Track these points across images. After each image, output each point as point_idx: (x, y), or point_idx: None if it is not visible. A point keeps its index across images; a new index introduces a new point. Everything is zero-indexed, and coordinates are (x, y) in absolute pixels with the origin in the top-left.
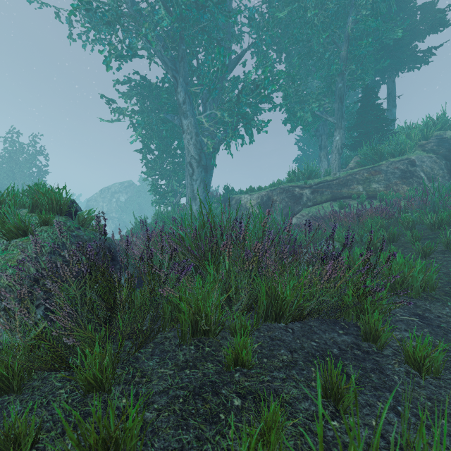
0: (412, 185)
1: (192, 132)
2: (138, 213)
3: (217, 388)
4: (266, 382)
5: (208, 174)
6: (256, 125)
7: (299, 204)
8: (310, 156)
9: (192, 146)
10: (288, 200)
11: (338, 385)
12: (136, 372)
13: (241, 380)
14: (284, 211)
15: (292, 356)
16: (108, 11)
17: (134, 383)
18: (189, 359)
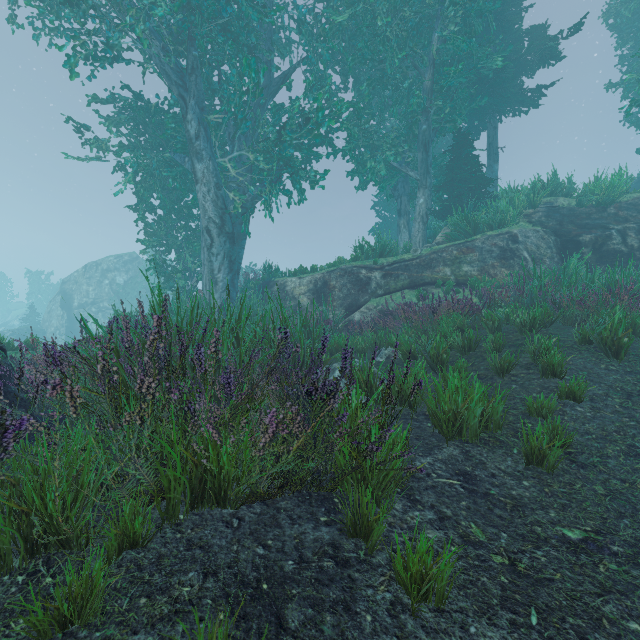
0: (513, 269)
1: (210, 182)
2: (145, 303)
3: None
4: None
5: (238, 246)
6: (309, 177)
7: (366, 293)
8: (393, 225)
9: (209, 203)
10: (351, 286)
11: None
12: None
13: None
14: (345, 303)
15: (203, 585)
16: None
17: None
18: None
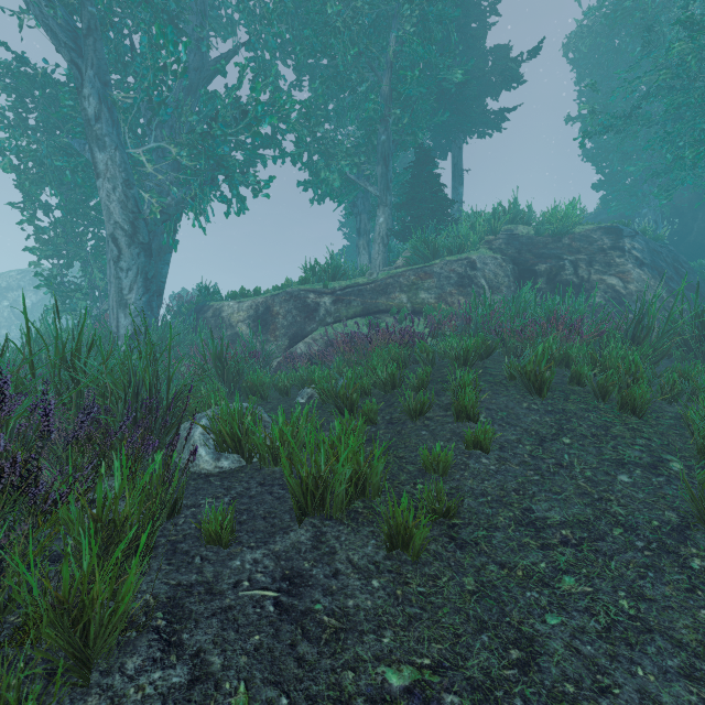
0: (471, 297)
1: (117, 177)
2: None
3: None
4: None
5: (161, 261)
6: (252, 183)
7: (314, 321)
8: None
9: (115, 204)
10: (297, 313)
11: None
12: None
13: None
14: (289, 332)
15: None
16: None
17: None
18: None
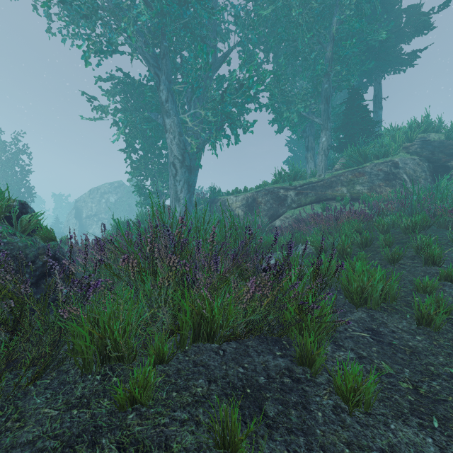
0: (395, 187)
1: (175, 131)
2: (128, 214)
3: (98, 436)
4: (161, 426)
5: (193, 175)
6: (242, 125)
7: (284, 206)
8: (300, 158)
9: (175, 146)
10: (273, 202)
11: (235, 433)
12: (14, 413)
13: (133, 423)
14: (268, 213)
15: (209, 387)
16: (84, 4)
17: (2, 430)
18: (86, 393)
